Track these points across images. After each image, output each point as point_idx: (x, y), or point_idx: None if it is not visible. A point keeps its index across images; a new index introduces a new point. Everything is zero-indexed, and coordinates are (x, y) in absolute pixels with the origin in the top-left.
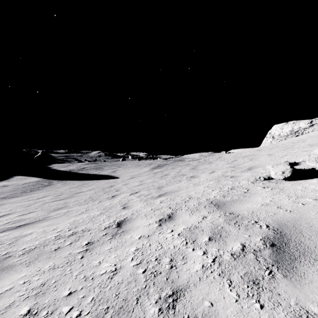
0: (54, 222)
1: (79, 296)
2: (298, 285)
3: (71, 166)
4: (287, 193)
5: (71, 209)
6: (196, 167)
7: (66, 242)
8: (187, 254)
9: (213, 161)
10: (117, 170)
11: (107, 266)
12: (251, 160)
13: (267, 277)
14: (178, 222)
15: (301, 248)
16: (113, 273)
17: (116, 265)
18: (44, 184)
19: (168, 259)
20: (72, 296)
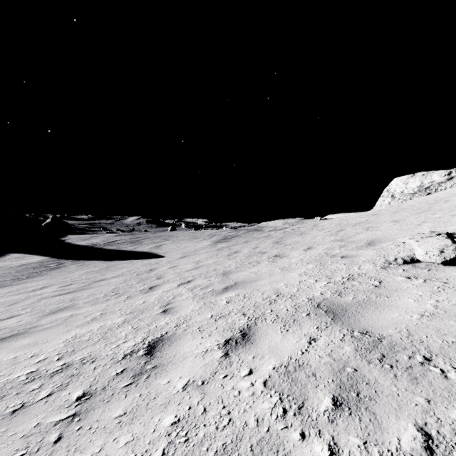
0: (41, 338)
1: None
2: None
3: (95, 239)
4: None
5: (78, 312)
6: (281, 240)
7: (43, 390)
8: (290, 450)
9: (307, 231)
10: (162, 244)
11: None
12: (367, 229)
13: None
14: (262, 350)
15: None
16: None
17: None
18: (51, 265)
19: None
20: None
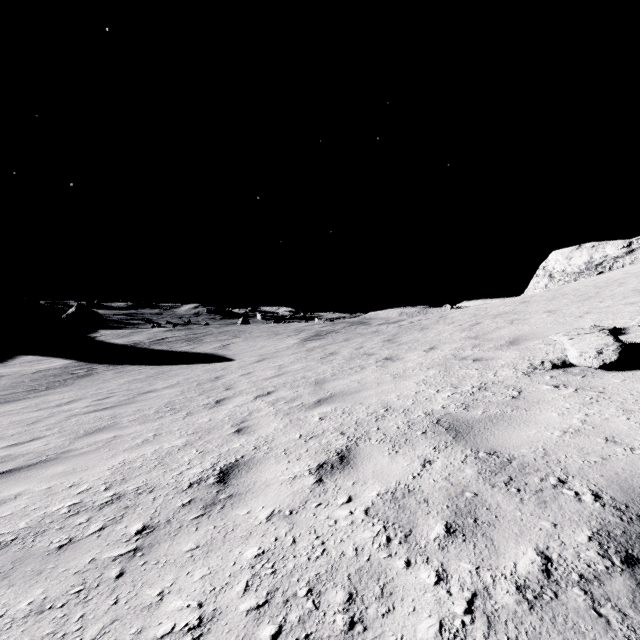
0: (79, 465)
1: None
2: None
3: (138, 335)
4: (618, 402)
5: (123, 433)
6: (394, 337)
7: (92, 523)
8: (393, 577)
9: (431, 324)
10: (230, 343)
11: (179, 609)
12: (512, 323)
13: None
14: (364, 475)
15: None
16: (192, 636)
17: (202, 605)
18: (79, 372)
19: (342, 592)
20: None
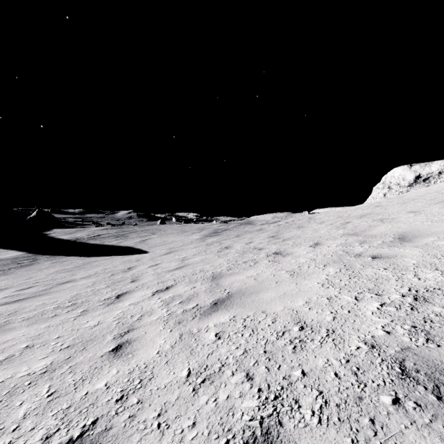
0: None
1: None
2: None
3: (80, 233)
4: None
5: None
6: (277, 234)
7: None
8: None
9: (305, 224)
10: (148, 238)
11: None
12: (382, 221)
13: None
14: None
15: None
16: None
17: None
18: (24, 262)
19: None
20: None
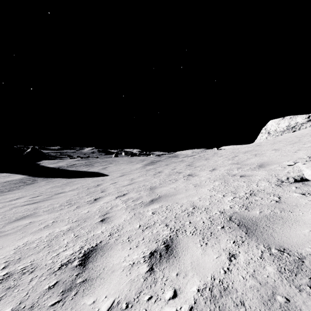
0: None
1: None
2: None
3: (61, 163)
4: None
5: (36, 220)
6: (191, 163)
7: None
8: None
9: (210, 157)
10: (107, 166)
11: None
12: (255, 155)
13: None
14: (184, 266)
15: None
16: None
17: None
18: (28, 182)
19: None
20: None
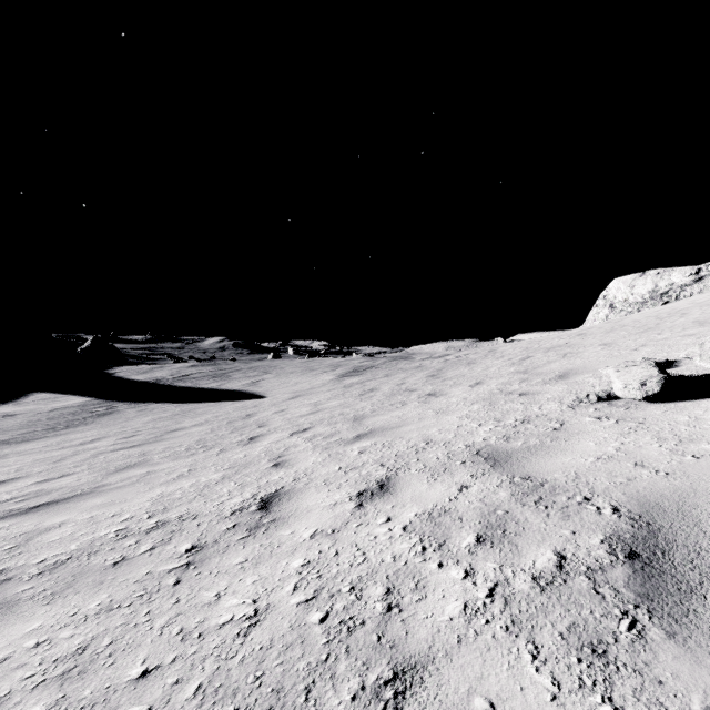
0: (117, 498)
1: (166, 681)
2: (707, 658)
3: (159, 371)
4: (655, 431)
5: (157, 469)
6: (438, 372)
7: (142, 545)
8: (426, 576)
9: (479, 359)
10: (261, 379)
11: (236, 605)
12: (564, 356)
13: (625, 635)
14: (403, 500)
15: (704, 564)
16: (250, 622)
17: (256, 601)
18: (98, 410)
19: (381, 587)
20: (149, 680)
